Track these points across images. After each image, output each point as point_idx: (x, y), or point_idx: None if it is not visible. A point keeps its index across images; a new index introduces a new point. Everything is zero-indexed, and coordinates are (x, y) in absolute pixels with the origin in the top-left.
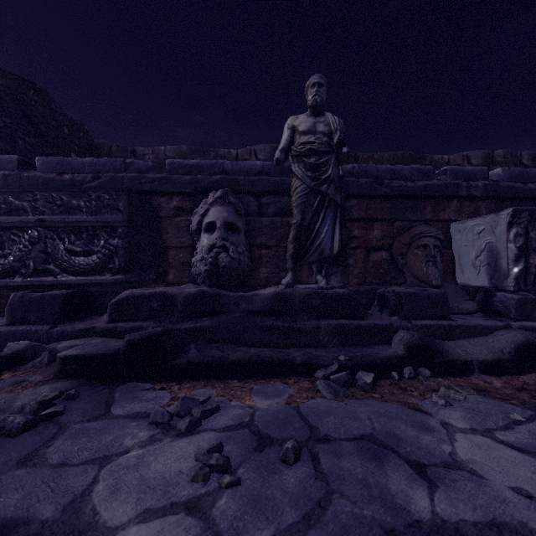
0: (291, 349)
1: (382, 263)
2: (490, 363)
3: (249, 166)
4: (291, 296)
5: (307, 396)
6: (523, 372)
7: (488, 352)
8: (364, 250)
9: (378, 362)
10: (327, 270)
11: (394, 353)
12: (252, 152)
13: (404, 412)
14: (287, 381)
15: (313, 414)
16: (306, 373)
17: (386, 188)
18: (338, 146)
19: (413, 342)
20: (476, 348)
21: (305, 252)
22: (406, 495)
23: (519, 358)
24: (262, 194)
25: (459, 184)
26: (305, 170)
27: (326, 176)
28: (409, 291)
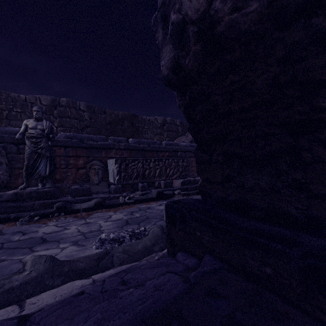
0: (14, 213)
1: (84, 174)
2: (86, 208)
3: (12, 130)
4: (22, 193)
5: (10, 226)
6: (96, 210)
7: (87, 205)
8: (76, 169)
9: (45, 213)
10: (45, 181)
11: (53, 210)
12: (37, 99)
13: (39, 225)
14: (6, 224)
15: (6, 230)
16: (15, 220)
17: (85, 144)
18: (48, 134)
19: (59, 206)
20: (85, 205)
21: (31, 175)
22: (15, 238)
23: (95, 206)
24: (20, 144)
25: (115, 144)
26: (31, 143)
27: (40, 146)
28: (76, 187)
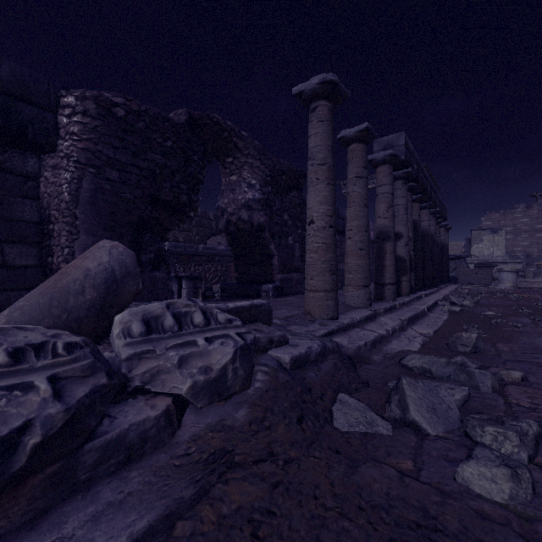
0: None
1: None
2: None
3: None
4: None
5: None
6: None
7: None
8: None
9: None
10: None
11: None
12: None
13: None
14: None
15: None
16: None
17: None
18: None
19: None
20: None
21: None
22: None
23: None
24: None
25: None
26: None
27: None
28: None
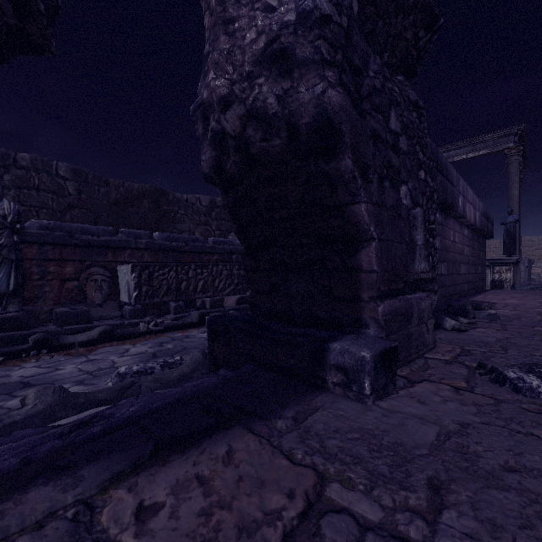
0: None
1: (75, 289)
2: (84, 342)
3: None
4: None
5: None
6: (102, 343)
7: (87, 337)
8: (60, 281)
9: (14, 351)
10: (7, 300)
11: (28, 345)
12: None
13: (8, 368)
14: None
15: None
16: None
17: (77, 240)
18: (13, 224)
19: (38, 339)
20: (83, 336)
21: None
22: None
23: (100, 337)
24: None
25: (130, 241)
26: None
27: None
28: (64, 310)
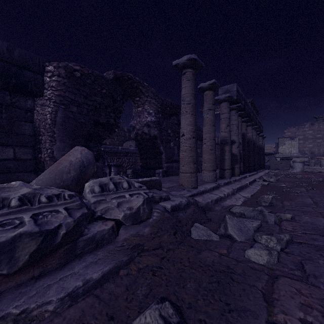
0: None
1: None
2: None
3: None
4: None
5: None
6: None
7: None
8: None
9: None
10: None
11: None
12: None
13: None
14: None
15: None
16: None
17: None
18: None
19: None
20: None
21: None
22: None
23: None
24: None
25: None
26: None
27: None
28: None
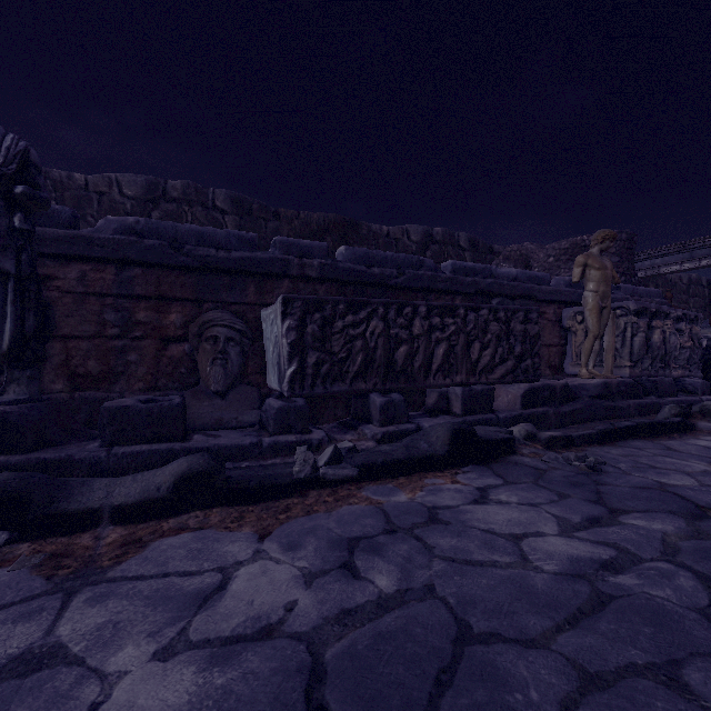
0: None
1: (184, 359)
2: (129, 507)
3: None
4: None
5: None
6: (182, 512)
7: (142, 490)
8: (157, 342)
9: None
10: (6, 374)
11: None
12: (113, 183)
13: None
14: None
15: None
16: None
17: (186, 257)
18: (6, 183)
19: None
20: (133, 486)
21: None
22: None
23: (177, 494)
24: None
25: (289, 261)
26: None
27: None
28: (120, 404)
